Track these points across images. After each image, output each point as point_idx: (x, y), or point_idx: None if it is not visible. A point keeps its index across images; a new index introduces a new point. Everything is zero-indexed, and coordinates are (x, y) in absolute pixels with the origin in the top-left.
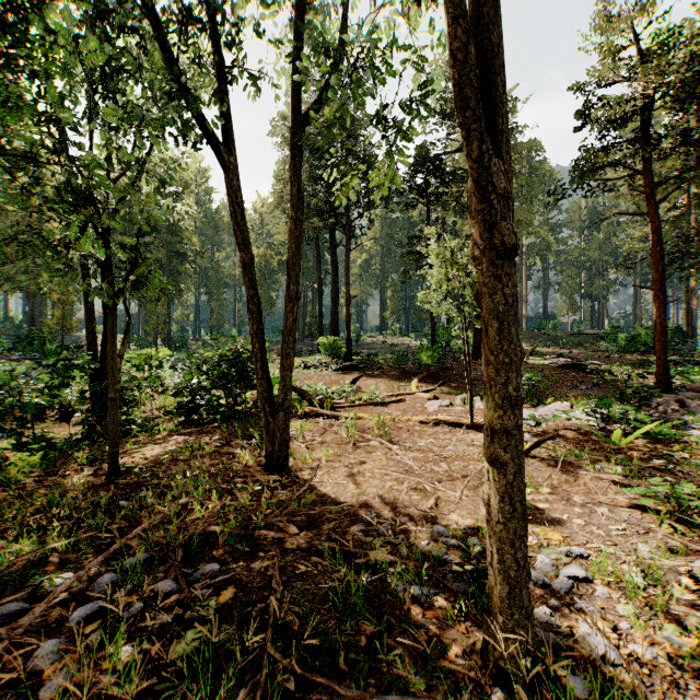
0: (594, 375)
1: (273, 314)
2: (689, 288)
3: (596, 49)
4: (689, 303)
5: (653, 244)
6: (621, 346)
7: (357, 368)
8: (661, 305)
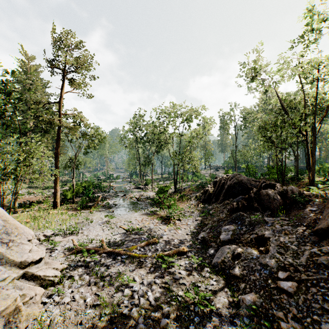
0: None
1: None
2: None
3: None
4: None
5: None
6: None
7: None
8: None
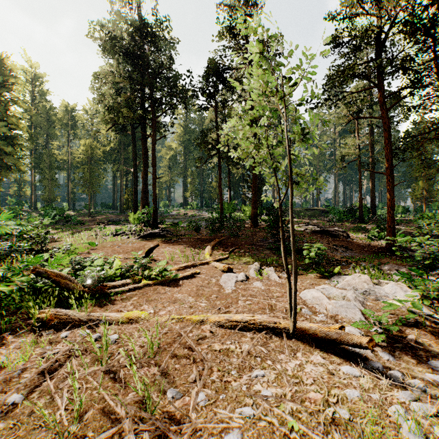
0: (338, 239)
1: (98, 191)
2: (373, 181)
3: None
4: (373, 191)
5: (386, 140)
6: (340, 217)
7: (159, 235)
8: (391, 186)
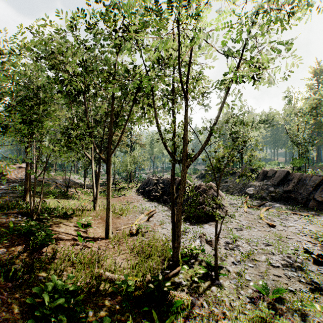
0: None
1: None
2: None
3: None
4: None
5: None
6: None
7: None
8: None
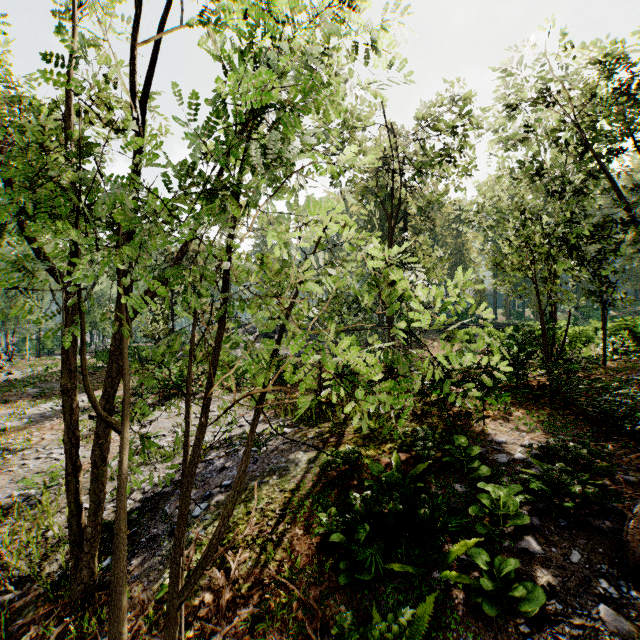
0: None
1: None
2: None
3: None
4: None
5: None
6: None
7: None
8: None
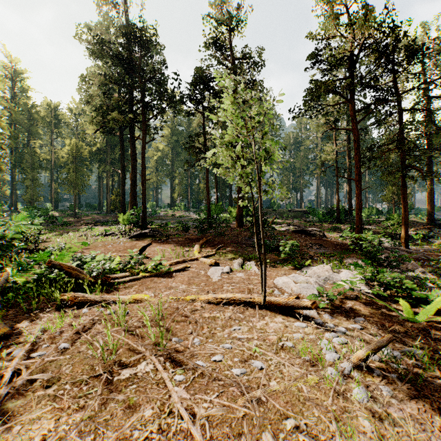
0: (315, 238)
1: (84, 192)
2: (350, 185)
3: (318, 16)
4: (350, 194)
5: (354, 150)
6: (320, 218)
7: (149, 235)
8: (359, 191)
